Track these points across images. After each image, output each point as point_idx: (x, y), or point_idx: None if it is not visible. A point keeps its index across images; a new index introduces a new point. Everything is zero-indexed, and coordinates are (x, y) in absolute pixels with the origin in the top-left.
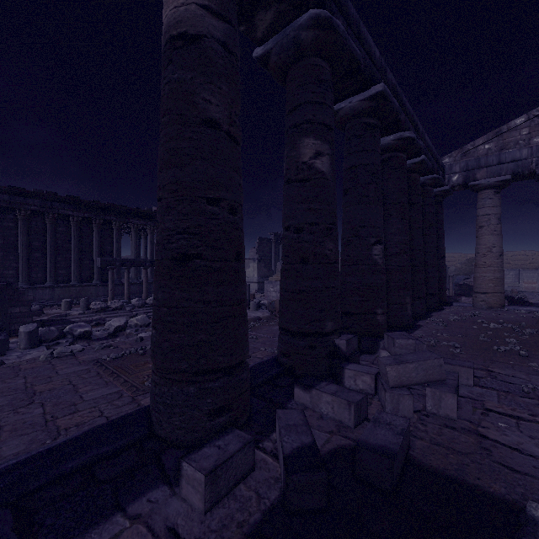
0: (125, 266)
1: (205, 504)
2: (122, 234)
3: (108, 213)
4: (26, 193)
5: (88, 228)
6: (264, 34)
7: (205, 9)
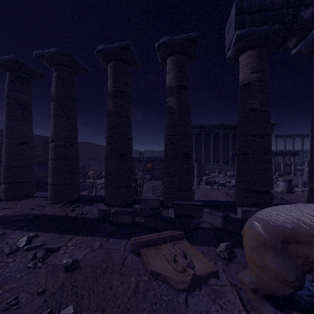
0: None
1: (241, 217)
2: None
3: (235, 129)
4: (204, 126)
5: (226, 138)
6: (294, 45)
7: (251, 73)
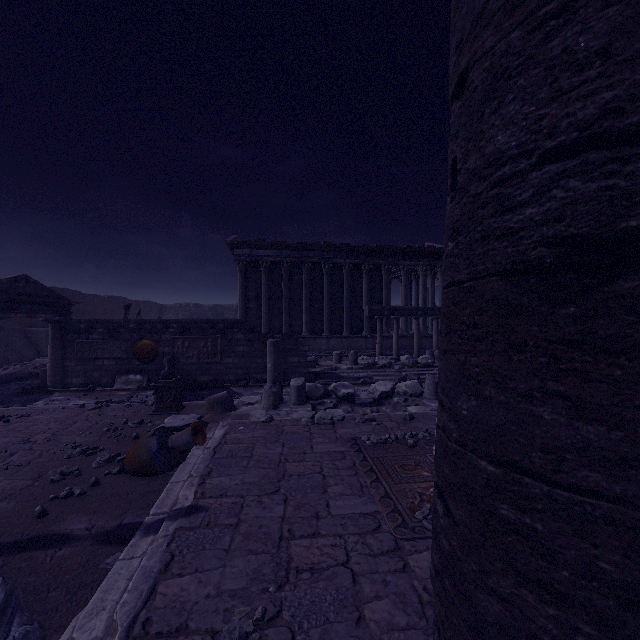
0: (394, 316)
1: None
2: (391, 280)
3: (376, 256)
4: (308, 246)
5: (357, 275)
6: None
7: None
